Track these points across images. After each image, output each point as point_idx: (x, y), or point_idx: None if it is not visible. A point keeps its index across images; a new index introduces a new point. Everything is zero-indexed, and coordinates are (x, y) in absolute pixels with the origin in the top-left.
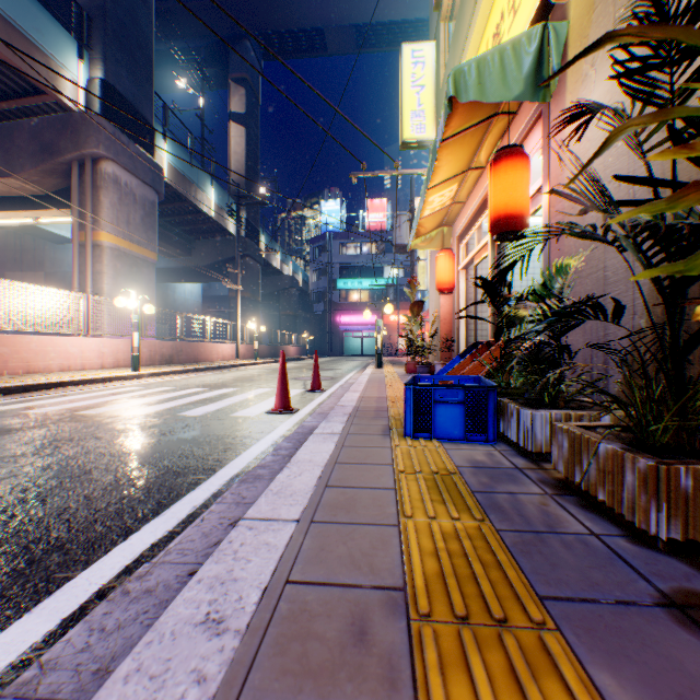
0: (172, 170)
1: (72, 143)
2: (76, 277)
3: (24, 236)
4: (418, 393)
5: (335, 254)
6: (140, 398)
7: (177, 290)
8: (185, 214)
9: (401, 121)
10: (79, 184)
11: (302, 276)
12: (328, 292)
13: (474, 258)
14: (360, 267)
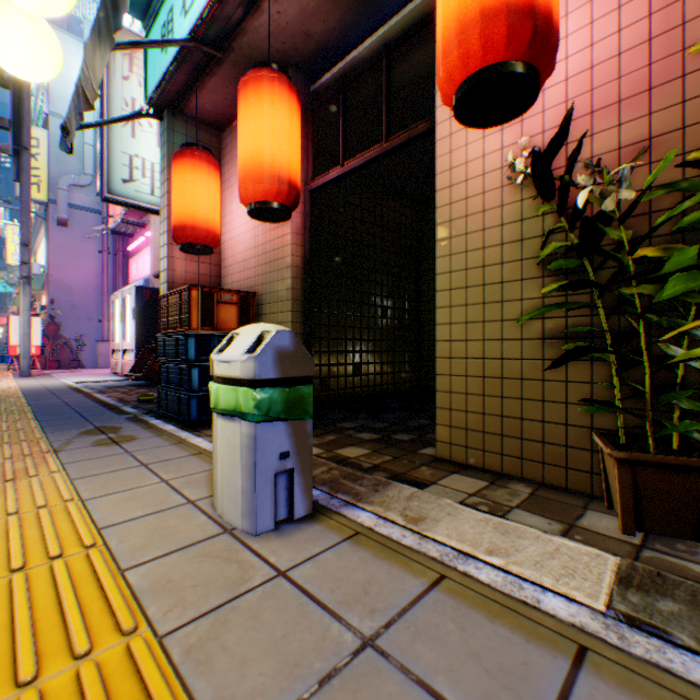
0: None
1: None
2: None
3: None
4: (4, 357)
5: None
6: None
7: None
8: None
9: (9, 256)
10: None
11: None
12: None
13: None
14: None
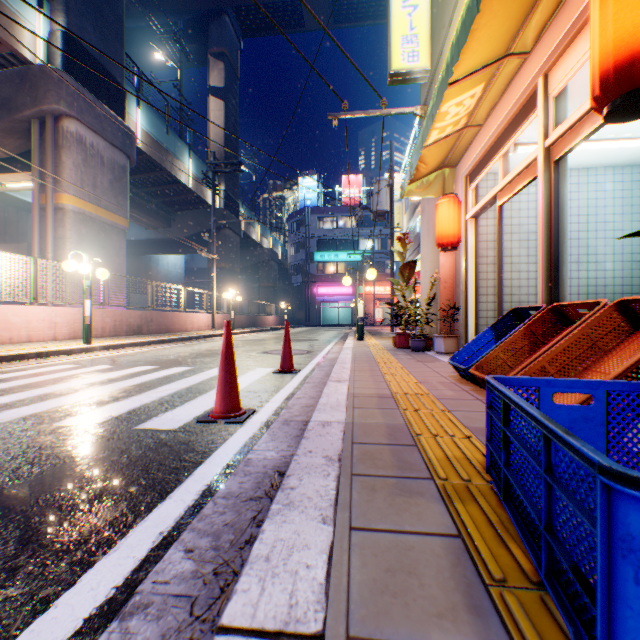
0: (146, 136)
1: (31, 99)
2: (35, 242)
3: (8, 208)
4: None
5: (312, 228)
6: (48, 385)
7: (160, 262)
8: (163, 185)
9: (390, 49)
10: (39, 143)
11: (281, 249)
12: (306, 264)
13: (497, 196)
14: (336, 240)
